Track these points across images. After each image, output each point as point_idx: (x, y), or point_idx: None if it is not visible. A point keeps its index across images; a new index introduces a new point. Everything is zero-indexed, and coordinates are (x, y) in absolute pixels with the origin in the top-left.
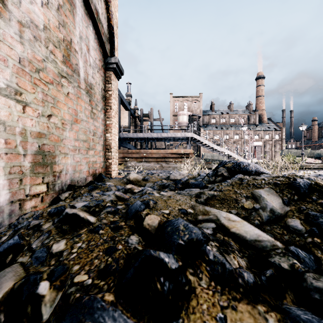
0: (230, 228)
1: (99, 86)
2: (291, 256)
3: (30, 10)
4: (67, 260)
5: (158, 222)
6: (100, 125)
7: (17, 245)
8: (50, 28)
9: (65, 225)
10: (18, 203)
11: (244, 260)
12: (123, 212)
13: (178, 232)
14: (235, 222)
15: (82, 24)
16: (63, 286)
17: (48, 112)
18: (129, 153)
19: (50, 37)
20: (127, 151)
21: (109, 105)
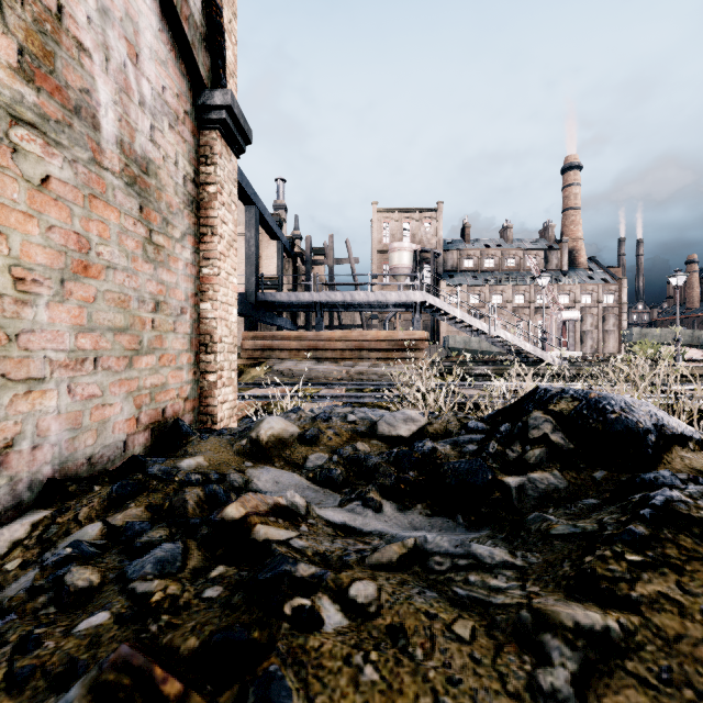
0: None
1: (175, 169)
2: None
3: None
4: None
5: None
6: (179, 279)
7: None
8: None
9: None
10: None
11: None
12: None
13: None
14: None
15: None
16: None
17: None
18: (278, 338)
19: None
20: (274, 334)
21: (208, 224)
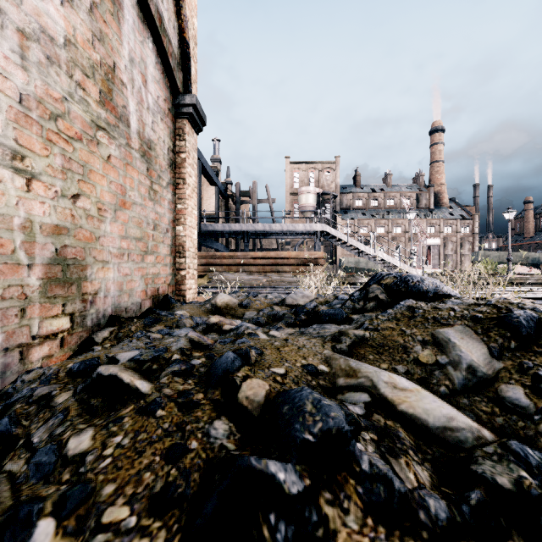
0: (398, 403)
1: (164, 145)
2: (515, 461)
3: (40, 10)
4: (94, 473)
5: (265, 395)
6: (165, 211)
7: (6, 436)
8: (76, 42)
9: (95, 398)
10: (18, 350)
11: (425, 468)
12: (202, 373)
13: (303, 416)
14: (406, 391)
15: (133, 37)
16: (82, 530)
17: (72, 189)
18: (216, 257)
19: (76, 59)
20: (213, 254)
21: (181, 177)
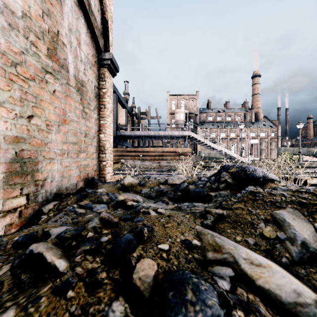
0: (256, 279)
1: (91, 83)
2: None
3: None
4: None
5: (154, 276)
6: (93, 125)
7: None
8: (31, 15)
9: (24, 274)
10: None
11: None
12: (107, 250)
13: (185, 306)
14: (260, 267)
15: (71, 15)
16: None
17: (28, 112)
18: (126, 151)
19: (31, 27)
20: (124, 149)
21: (103, 104)
